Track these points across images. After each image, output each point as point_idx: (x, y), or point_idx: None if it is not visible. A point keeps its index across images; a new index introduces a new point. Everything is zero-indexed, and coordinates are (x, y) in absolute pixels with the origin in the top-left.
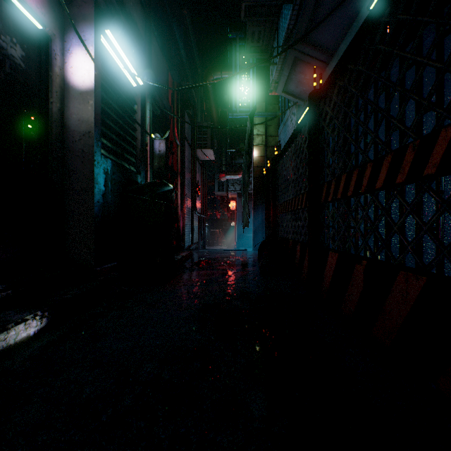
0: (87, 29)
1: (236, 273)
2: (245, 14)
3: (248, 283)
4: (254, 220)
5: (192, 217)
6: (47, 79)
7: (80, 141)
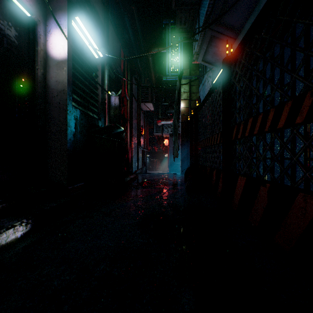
0: (62, 16)
1: (169, 191)
2: (175, 5)
3: (177, 198)
4: (181, 152)
5: (138, 150)
6: (34, 52)
7: (57, 97)
